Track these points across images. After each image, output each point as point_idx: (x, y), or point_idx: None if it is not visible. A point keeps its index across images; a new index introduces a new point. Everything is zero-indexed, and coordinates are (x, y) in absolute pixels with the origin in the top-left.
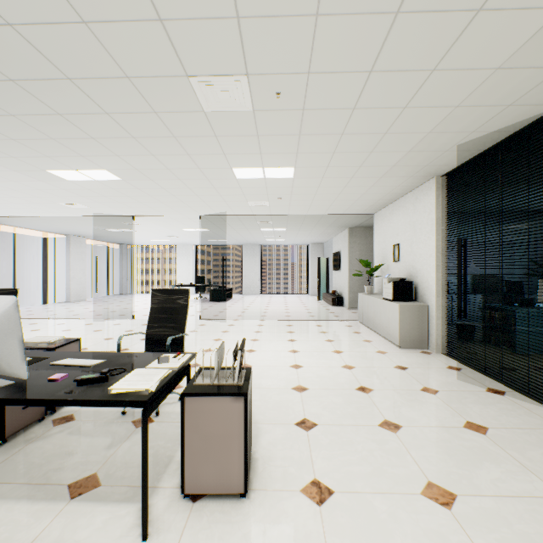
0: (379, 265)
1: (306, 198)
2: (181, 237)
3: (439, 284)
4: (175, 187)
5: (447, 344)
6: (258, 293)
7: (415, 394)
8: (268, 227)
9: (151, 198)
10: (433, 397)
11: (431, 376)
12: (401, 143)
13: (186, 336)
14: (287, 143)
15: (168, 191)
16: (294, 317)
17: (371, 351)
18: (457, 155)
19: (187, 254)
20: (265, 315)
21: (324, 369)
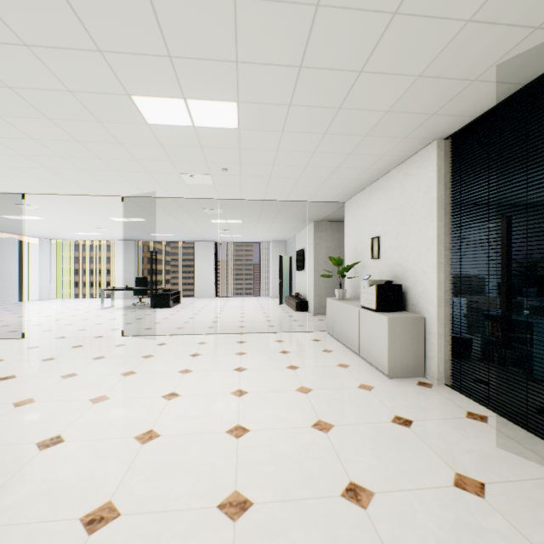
0: (354, 264)
1: (262, 173)
2: (115, 230)
3: (442, 289)
4: (53, 138)
5: (453, 373)
6: (213, 297)
7: (450, 499)
8: (220, 218)
9: (28, 161)
10: (485, 508)
11: (454, 440)
12: (414, 51)
13: (81, 368)
14: (213, 27)
15: (46, 146)
16: (250, 329)
17: (351, 386)
18: (484, 93)
19: (128, 251)
20: (213, 326)
21: (284, 435)
